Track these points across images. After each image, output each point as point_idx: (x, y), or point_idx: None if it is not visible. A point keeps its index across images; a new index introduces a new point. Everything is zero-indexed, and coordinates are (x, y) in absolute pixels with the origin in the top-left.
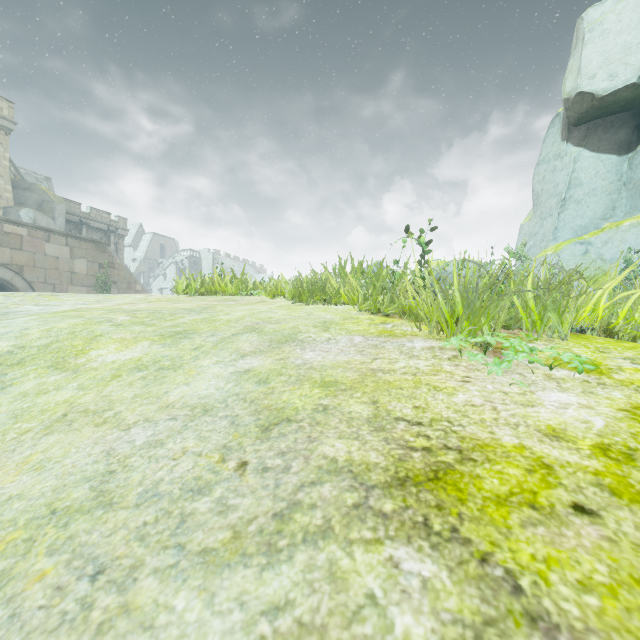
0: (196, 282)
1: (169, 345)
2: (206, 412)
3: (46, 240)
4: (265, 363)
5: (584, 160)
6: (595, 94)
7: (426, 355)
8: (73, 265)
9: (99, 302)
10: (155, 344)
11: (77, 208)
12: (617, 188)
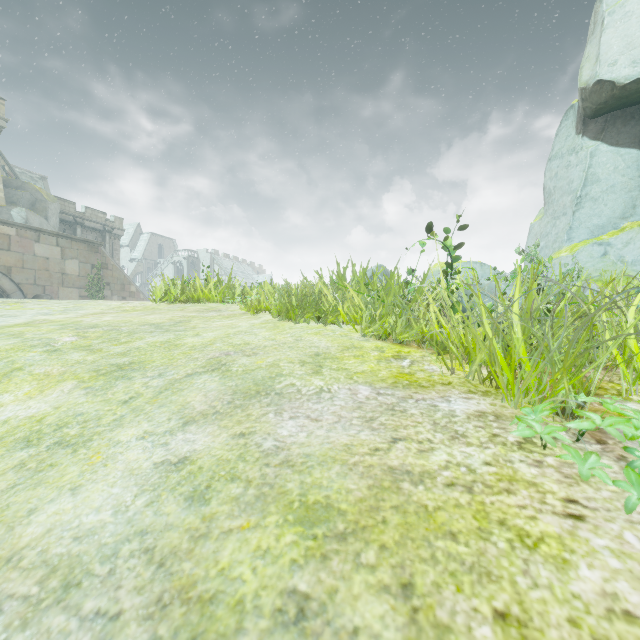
0: (176, 288)
1: (96, 391)
2: (64, 594)
3: (36, 240)
4: (214, 444)
5: (602, 155)
6: (616, 82)
7: (477, 434)
8: (64, 266)
9: (65, 311)
10: (79, 388)
11: (71, 207)
12: (638, 185)
